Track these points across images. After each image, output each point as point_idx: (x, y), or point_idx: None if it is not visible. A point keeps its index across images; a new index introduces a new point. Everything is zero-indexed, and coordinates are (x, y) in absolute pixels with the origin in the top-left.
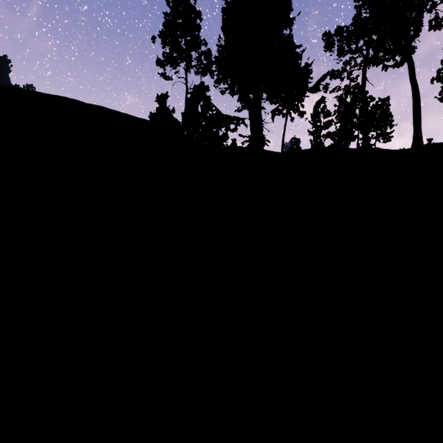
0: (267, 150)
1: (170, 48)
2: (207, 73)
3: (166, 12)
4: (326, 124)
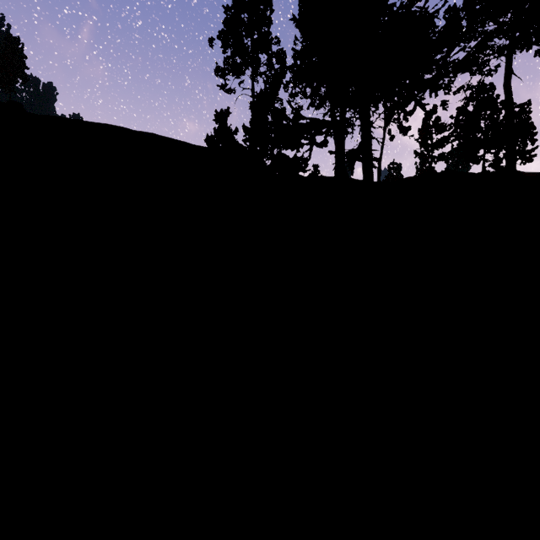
0: (358, 180)
1: (232, 51)
2: (280, 82)
3: (227, 5)
4: (440, 142)
